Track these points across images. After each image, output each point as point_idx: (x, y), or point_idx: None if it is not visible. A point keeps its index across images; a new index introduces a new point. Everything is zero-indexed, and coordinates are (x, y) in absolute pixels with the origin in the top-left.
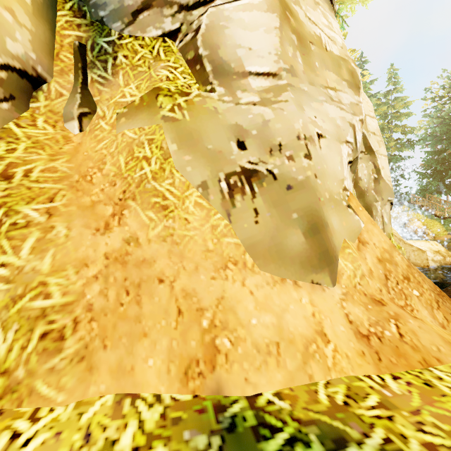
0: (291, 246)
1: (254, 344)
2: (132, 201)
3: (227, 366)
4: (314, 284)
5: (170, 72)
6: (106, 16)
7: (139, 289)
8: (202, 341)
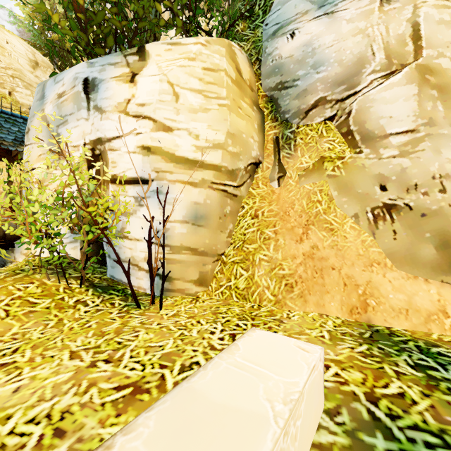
0: (423, 255)
1: (390, 306)
2: (312, 226)
3: (374, 312)
4: (444, 283)
5: (330, 144)
6: (289, 117)
7: (322, 272)
8: (359, 299)
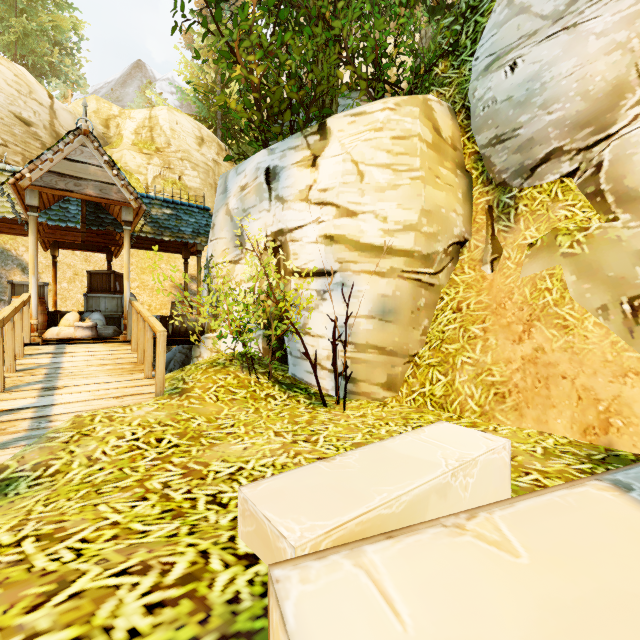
0: None
1: None
2: (537, 322)
3: (618, 435)
4: None
5: (568, 211)
6: (508, 177)
7: (547, 381)
8: (597, 417)
